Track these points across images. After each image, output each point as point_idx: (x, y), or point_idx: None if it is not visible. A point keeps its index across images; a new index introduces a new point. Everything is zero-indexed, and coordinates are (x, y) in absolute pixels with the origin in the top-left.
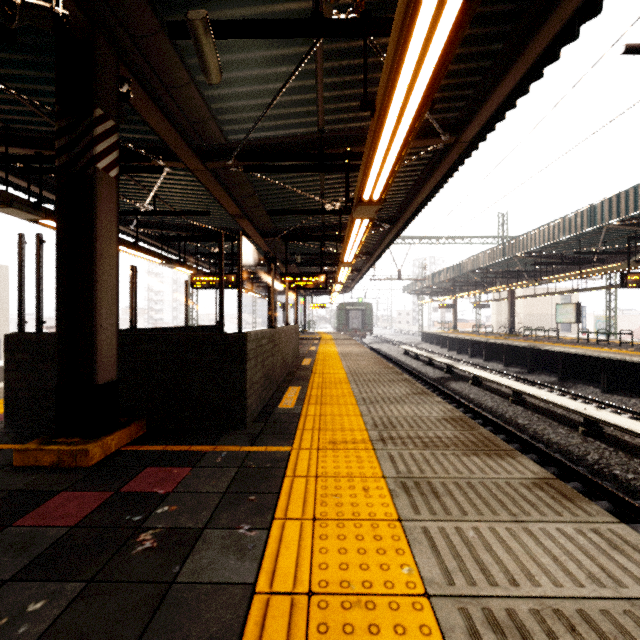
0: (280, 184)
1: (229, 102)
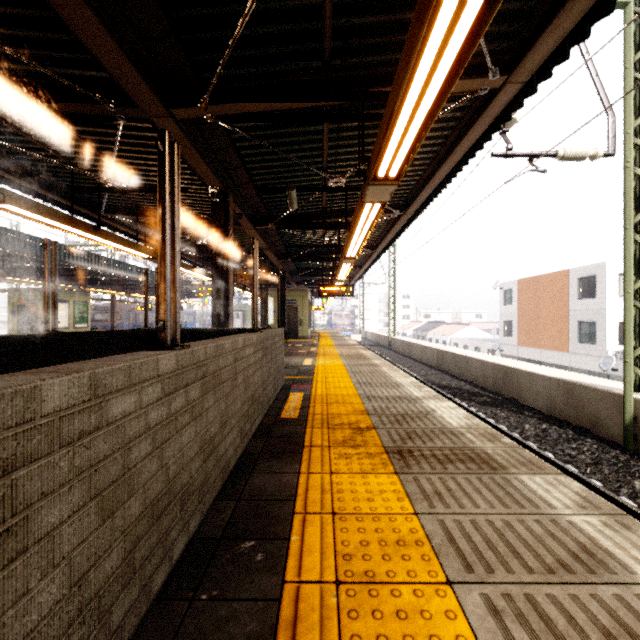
0: None
1: (139, 122)
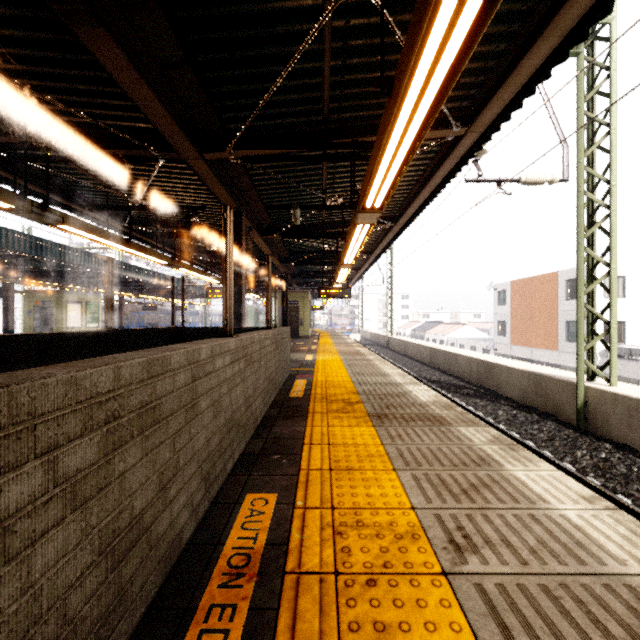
0: (65, 107)
1: None
